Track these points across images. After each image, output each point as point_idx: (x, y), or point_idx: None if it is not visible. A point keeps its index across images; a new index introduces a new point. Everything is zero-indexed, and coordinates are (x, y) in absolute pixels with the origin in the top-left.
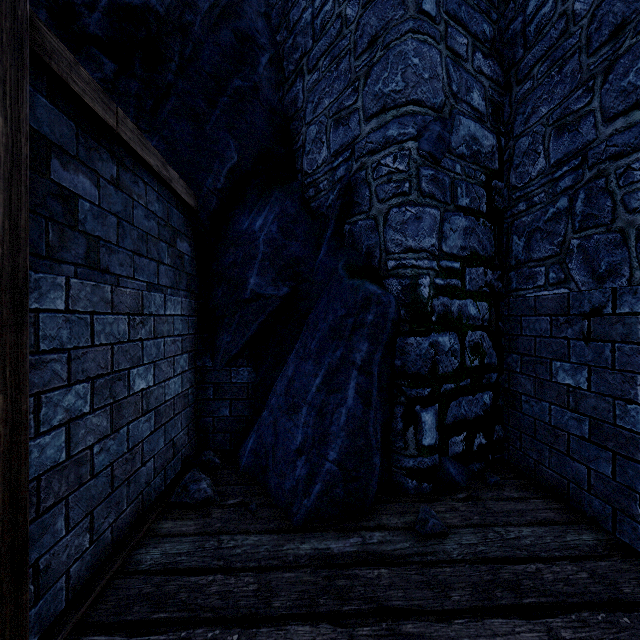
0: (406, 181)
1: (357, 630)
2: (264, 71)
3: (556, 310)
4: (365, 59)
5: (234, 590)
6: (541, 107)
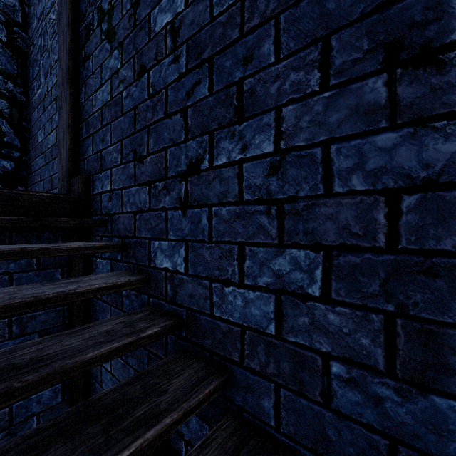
0: None
1: None
2: None
3: (39, 103)
4: None
5: None
6: None
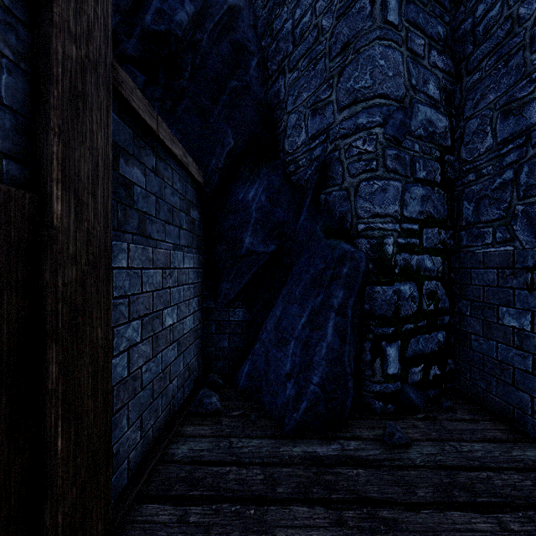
0: (374, 160)
1: (344, 513)
2: (254, 72)
3: (502, 264)
4: (338, 61)
5: (246, 478)
6: (489, 94)
